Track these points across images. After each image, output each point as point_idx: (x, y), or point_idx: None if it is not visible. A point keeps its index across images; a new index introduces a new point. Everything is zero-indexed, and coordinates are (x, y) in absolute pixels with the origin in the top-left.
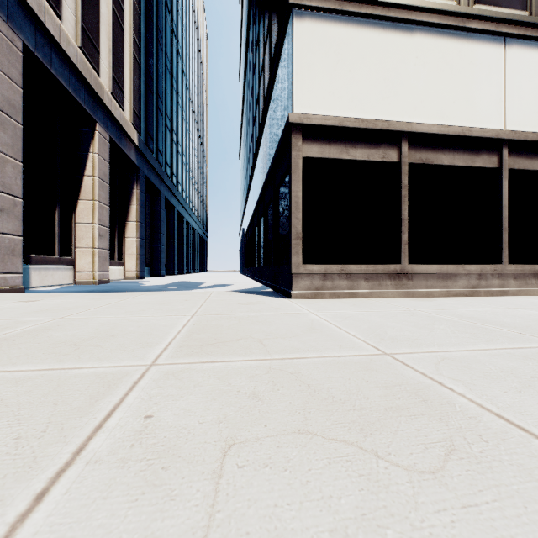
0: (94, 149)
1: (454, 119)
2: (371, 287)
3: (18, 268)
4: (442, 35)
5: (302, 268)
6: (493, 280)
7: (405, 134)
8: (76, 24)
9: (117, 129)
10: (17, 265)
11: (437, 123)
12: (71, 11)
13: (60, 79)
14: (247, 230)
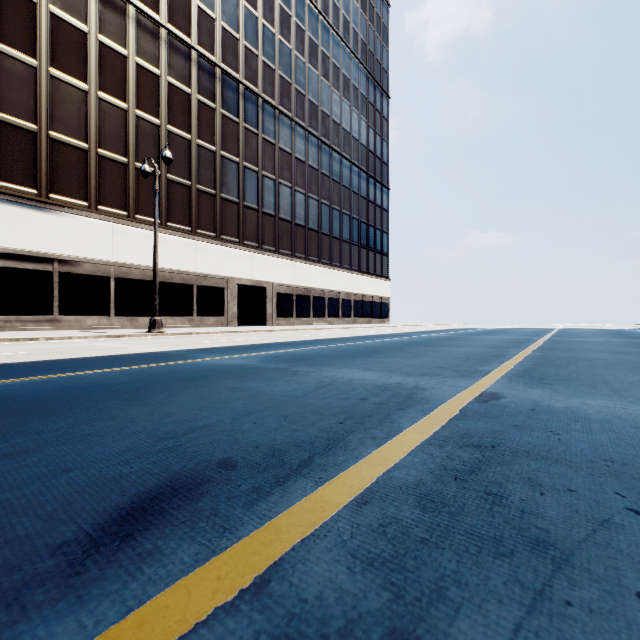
0: None
1: (86, 255)
2: (36, 326)
3: None
4: (79, 218)
5: None
6: (107, 323)
7: (57, 259)
8: None
9: None
10: None
11: (76, 256)
12: None
13: None
14: None
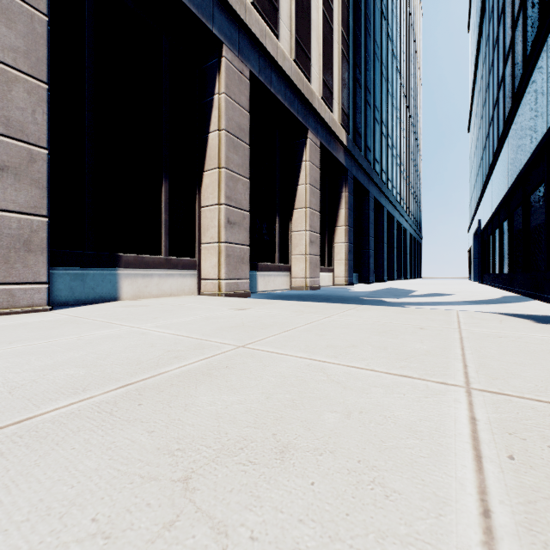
0: (306, 157)
1: None
2: None
3: (246, 274)
4: None
5: None
6: None
7: None
8: (290, 40)
9: (326, 132)
10: (245, 271)
11: None
12: (286, 28)
13: (277, 96)
14: (489, 220)
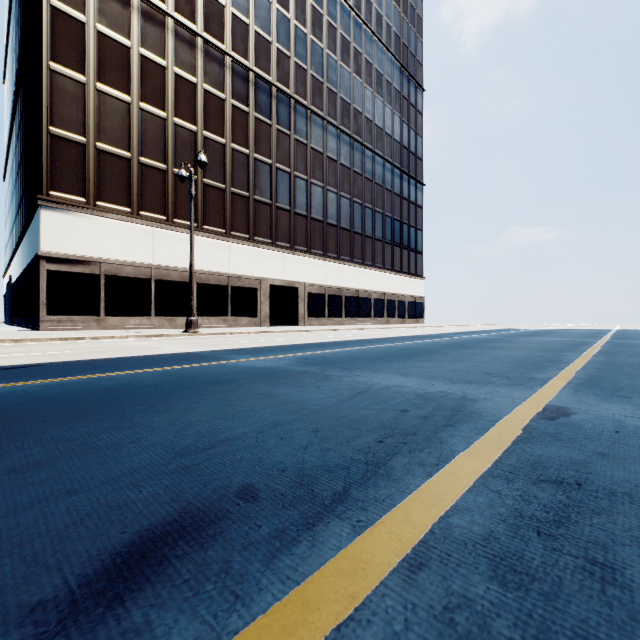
0: None
1: (128, 258)
2: (85, 326)
3: None
4: (122, 224)
5: (46, 318)
6: (148, 323)
7: (103, 263)
8: None
9: None
10: None
11: (120, 259)
12: None
13: None
14: (16, 282)
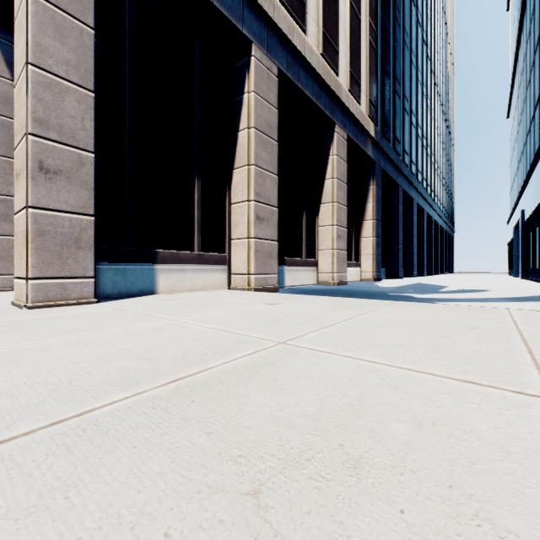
0: (333, 151)
1: None
2: None
3: (274, 269)
4: None
5: None
6: None
7: None
8: (317, 34)
9: (353, 125)
10: (273, 266)
11: None
12: (313, 23)
13: (305, 91)
14: (535, 211)
